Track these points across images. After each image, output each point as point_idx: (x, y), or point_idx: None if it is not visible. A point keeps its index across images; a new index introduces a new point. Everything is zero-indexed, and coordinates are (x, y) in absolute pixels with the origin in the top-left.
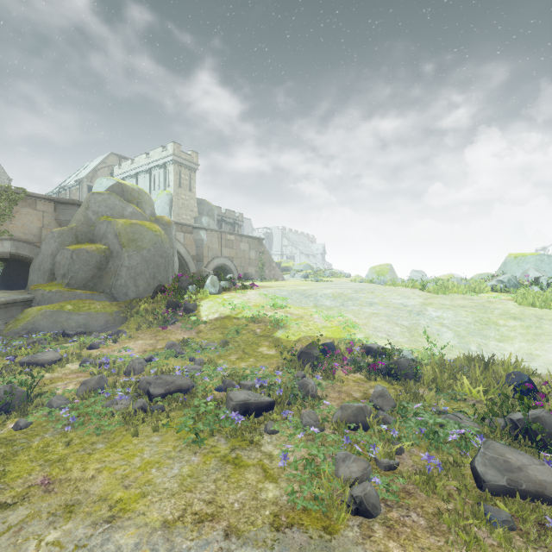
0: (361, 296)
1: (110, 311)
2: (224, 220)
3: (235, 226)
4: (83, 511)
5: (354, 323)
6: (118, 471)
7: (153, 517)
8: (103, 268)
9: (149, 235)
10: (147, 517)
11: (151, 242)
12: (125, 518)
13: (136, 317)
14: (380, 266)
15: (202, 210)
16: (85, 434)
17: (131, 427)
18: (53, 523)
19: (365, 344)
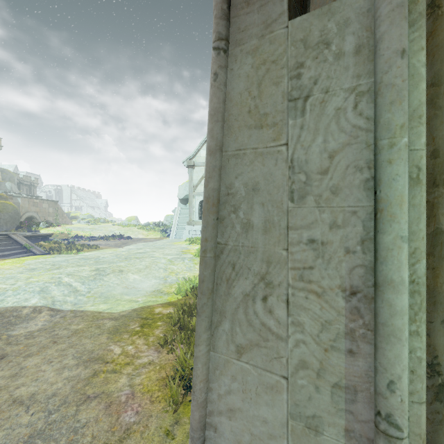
0: (100, 228)
1: None
2: (22, 183)
3: (32, 187)
4: None
5: (92, 234)
6: None
7: None
8: None
9: (11, 207)
10: None
11: (13, 210)
12: None
13: None
14: (131, 217)
15: (5, 177)
16: None
17: None
18: None
19: (91, 236)
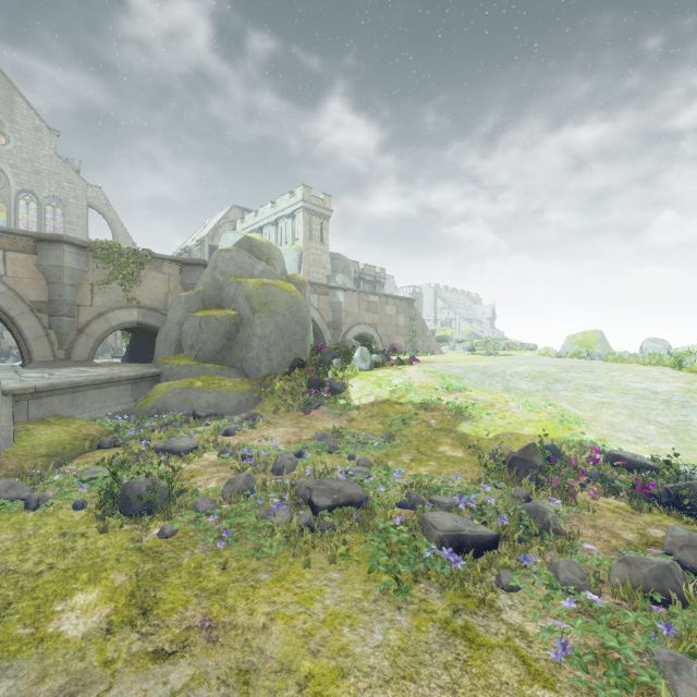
0: (575, 376)
1: (243, 390)
2: (362, 278)
3: (376, 285)
4: (263, 686)
5: (575, 417)
6: (296, 622)
7: None
8: (233, 338)
9: (284, 298)
10: None
11: (286, 306)
12: None
13: (271, 398)
14: (584, 334)
15: (336, 266)
16: (243, 555)
17: (297, 551)
18: None
19: (608, 451)
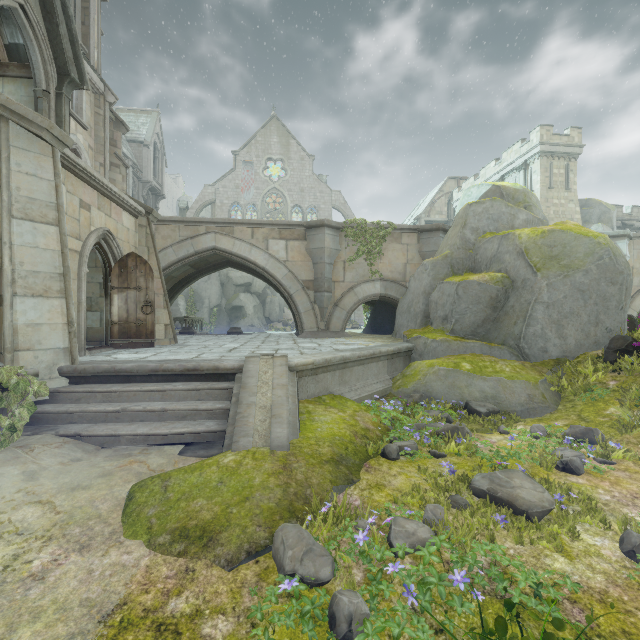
0: None
1: (533, 380)
2: (629, 225)
3: None
4: None
5: None
6: None
7: None
8: (500, 307)
9: (583, 246)
10: None
11: (589, 257)
12: None
13: (588, 398)
14: None
15: (588, 215)
16: None
17: None
18: None
19: None
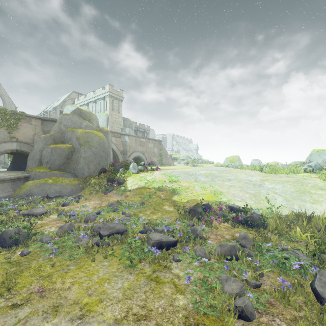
0: (223, 175)
1: (74, 184)
2: (138, 130)
3: (145, 133)
4: (64, 311)
5: (220, 192)
6: (84, 284)
7: (108, 316)
8: (70, 158)
9: (96, 139)
10: (104, 316)
11: (97, 143)
12: (90, 316)
13: (89, 187)
14: (232, 157)
15: (125, 124)
16: (63, 259)
17: (90, 255)
18: (46, 318)
19: (228, 205)
